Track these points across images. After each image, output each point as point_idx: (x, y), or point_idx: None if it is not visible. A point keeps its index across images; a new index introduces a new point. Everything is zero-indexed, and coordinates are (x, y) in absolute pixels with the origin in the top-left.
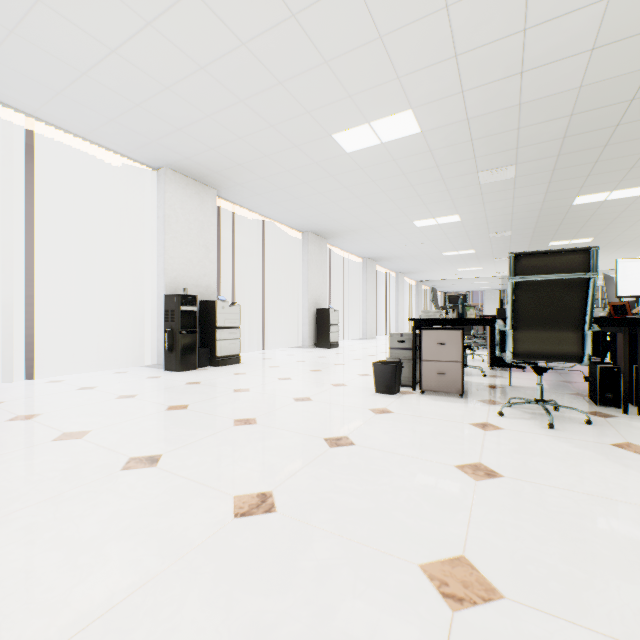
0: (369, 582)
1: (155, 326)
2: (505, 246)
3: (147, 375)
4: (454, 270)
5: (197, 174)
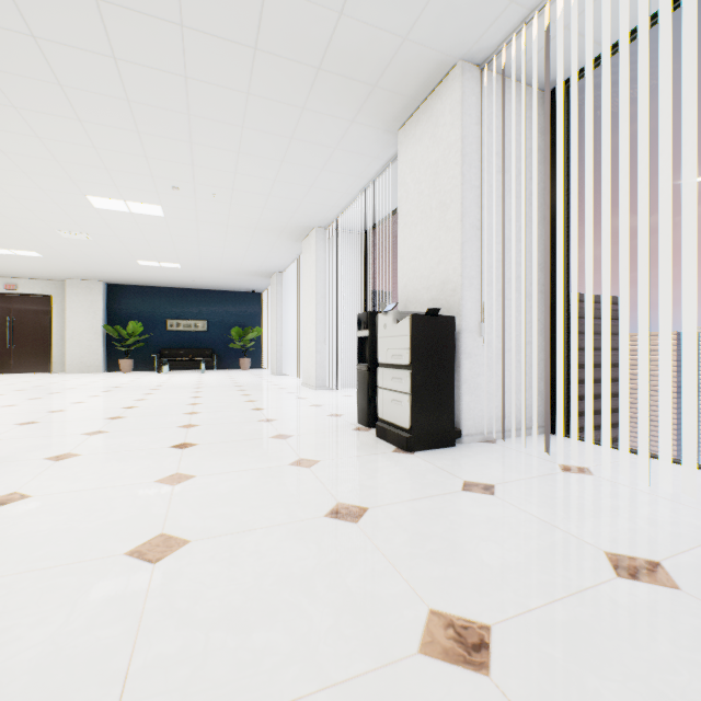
0: (6, 412)
1: None
2: None
3: (354, 414)
4: None
5: (399, 103)
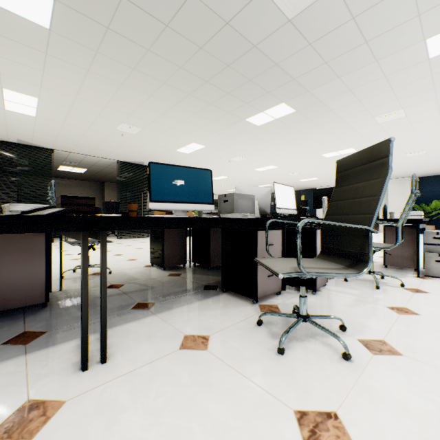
0: None
1: None
2: None
3: None
4: None
5: None
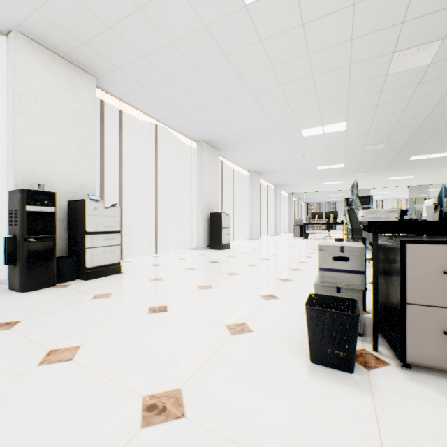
0: None
1: (5, 231)
2: (372, 160)
3: None
4: (321, 184)
5: (62, 46)
